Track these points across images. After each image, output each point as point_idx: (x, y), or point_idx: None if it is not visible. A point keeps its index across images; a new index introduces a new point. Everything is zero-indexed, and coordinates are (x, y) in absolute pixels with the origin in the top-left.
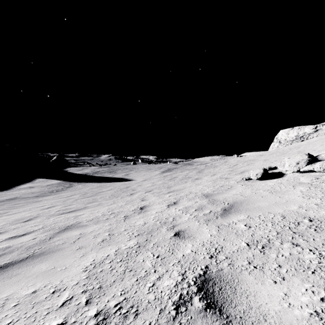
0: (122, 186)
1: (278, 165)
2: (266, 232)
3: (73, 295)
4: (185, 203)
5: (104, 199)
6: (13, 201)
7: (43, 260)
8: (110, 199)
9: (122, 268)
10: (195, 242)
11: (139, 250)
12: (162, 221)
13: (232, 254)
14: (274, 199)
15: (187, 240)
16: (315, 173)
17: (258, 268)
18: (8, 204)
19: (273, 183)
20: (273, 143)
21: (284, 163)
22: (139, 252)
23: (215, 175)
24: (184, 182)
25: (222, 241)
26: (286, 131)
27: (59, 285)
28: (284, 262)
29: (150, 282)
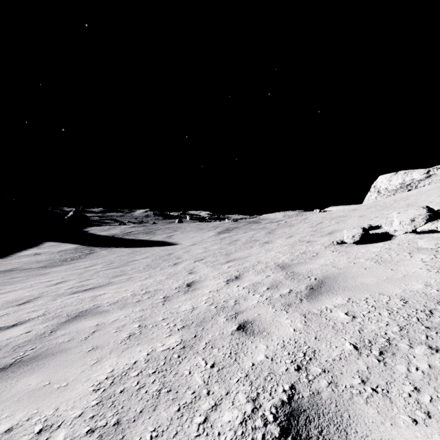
0: (163, 252)
1: (382, 223)
2: (382, 326)
3: (71, 439)
4: (251, 277)
5: (137, 271)
6: (10, 274)
7: (34, 369)
8: (145, 271)
9: (155, 387)
10: (270, 342)
11: (183, 353)
12: (219, 305)
13: (332, 364)
14: (384, 273)
15: (257, 338)
16: (438, 234)
17: (380, 393)
18: (2, 278)
19: (378, 248)
20: (369, 194)
21: (392, 220)
22: (184, 357)
23: (292, 238)
24: (249, 246)
25: (313, 340)
26: (388, 177)
27: (51, 416)
28: (423, 382)
29: (200, 413)
